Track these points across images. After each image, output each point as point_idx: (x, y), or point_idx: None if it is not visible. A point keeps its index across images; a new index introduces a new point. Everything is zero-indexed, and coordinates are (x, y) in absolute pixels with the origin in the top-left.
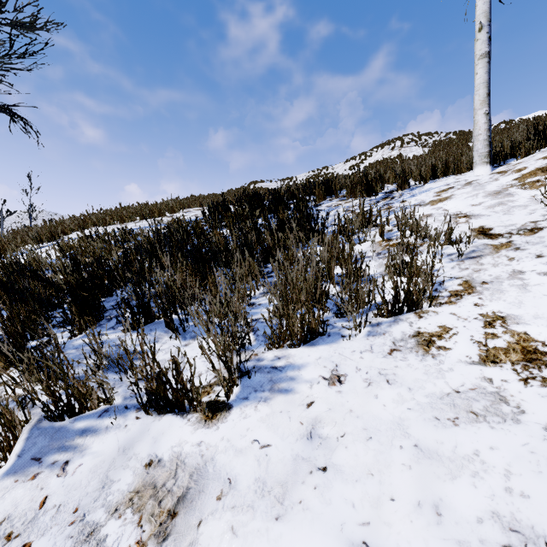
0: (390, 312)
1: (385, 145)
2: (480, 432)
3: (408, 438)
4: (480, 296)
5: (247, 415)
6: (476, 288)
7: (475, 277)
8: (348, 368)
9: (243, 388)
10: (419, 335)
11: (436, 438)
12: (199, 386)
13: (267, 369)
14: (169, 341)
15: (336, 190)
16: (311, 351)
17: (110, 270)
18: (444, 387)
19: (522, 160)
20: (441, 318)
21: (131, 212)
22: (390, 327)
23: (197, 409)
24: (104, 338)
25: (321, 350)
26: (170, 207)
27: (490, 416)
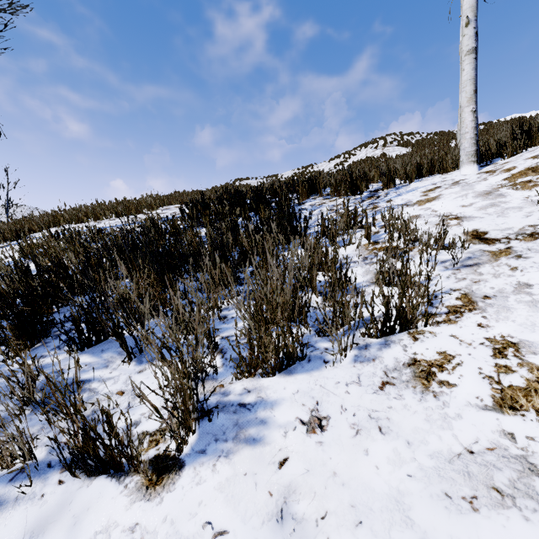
0: (380, 332)
1: (368, 144)
2: (511, 527)
3: (412, 529)
4: (484, 314)
5: (201, 480)
6: (478, 303)
7: (475, 289)
8: (331, 407)
9: (201, 435)
10: (415, 363)
11: (450, 530)
12: (138, 444)
13: (233, 407)
14: (121, 366)
15: (320, 188)
16: (287, 382)
17: (67, 276)
18: (453, 443)
19: (509, 159)
20: (440, 341)
21: (106, 209)
22: (380, 351)
23: (138, 469)
24: (45, 361)
25: (300, 381)
26: (148, 204)
27: (520, 498)
